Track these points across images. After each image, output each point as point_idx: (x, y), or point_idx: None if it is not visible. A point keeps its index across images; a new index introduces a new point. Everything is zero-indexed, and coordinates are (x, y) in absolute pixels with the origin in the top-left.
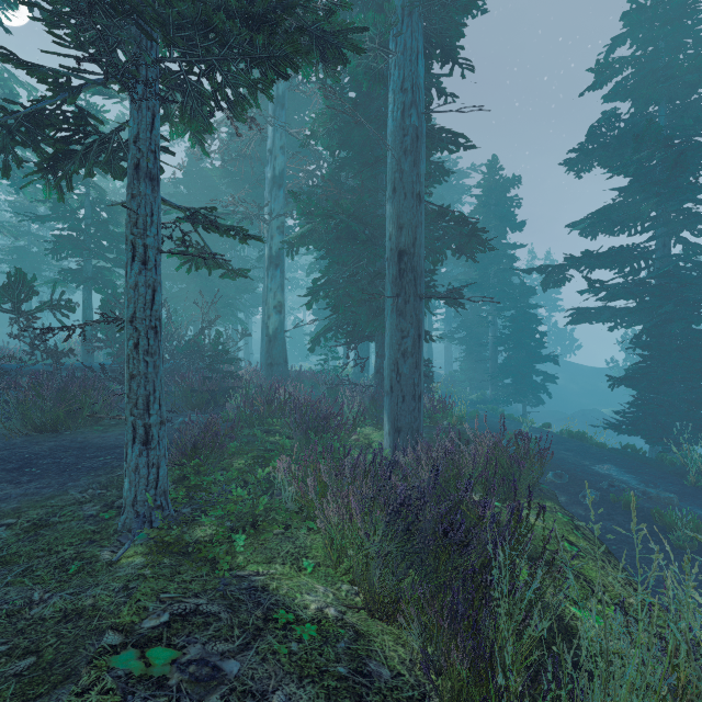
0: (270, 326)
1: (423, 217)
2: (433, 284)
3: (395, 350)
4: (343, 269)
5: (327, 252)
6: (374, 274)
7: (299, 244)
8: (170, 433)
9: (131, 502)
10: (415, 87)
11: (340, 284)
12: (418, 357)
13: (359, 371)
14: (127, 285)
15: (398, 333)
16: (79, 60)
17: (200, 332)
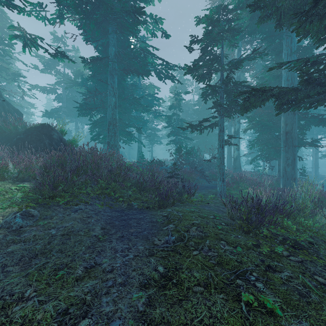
0: (234, 155)
1: (296, 119)
2: (304, 139)
3: (284, 163)
4: (264, 135)
5: (258, 130)
6: (277, 136)
7: (248, 129)
8: (212, 185)
9: (220, 192)
10: (292, 78)
11: (263, 141)
12: (293, 166)
13: (271, 172)
14: (219, 152)
15: (285, 158)
16: (216, 117)
17: (211, 158)
